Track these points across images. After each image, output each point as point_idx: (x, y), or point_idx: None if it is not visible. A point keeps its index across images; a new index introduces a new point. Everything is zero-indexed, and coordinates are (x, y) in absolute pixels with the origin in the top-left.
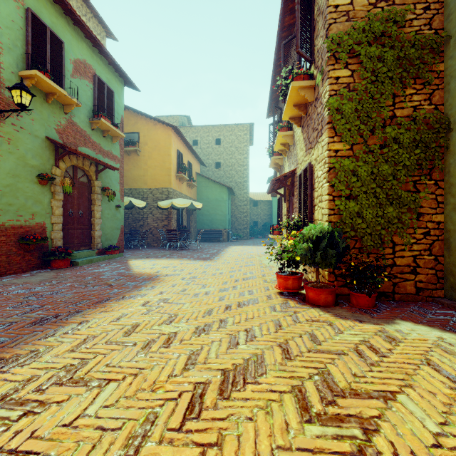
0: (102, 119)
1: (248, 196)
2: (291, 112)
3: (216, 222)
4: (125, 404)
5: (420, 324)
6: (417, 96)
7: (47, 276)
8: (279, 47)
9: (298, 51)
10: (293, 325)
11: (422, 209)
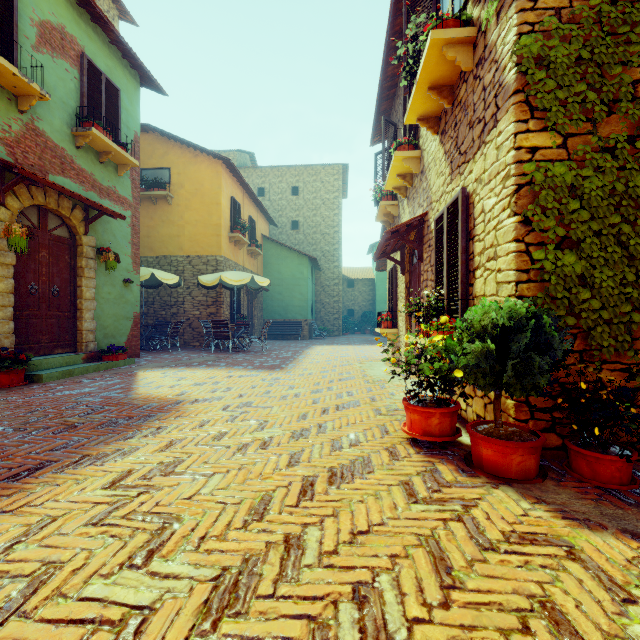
0: (93, 129)
1: (340, 271)
2: (422, 105)
3: (293, 310)
4: None
5: None
6: None
7: None
8: (396, 10)
9: None
10: (483, 565)
11: None
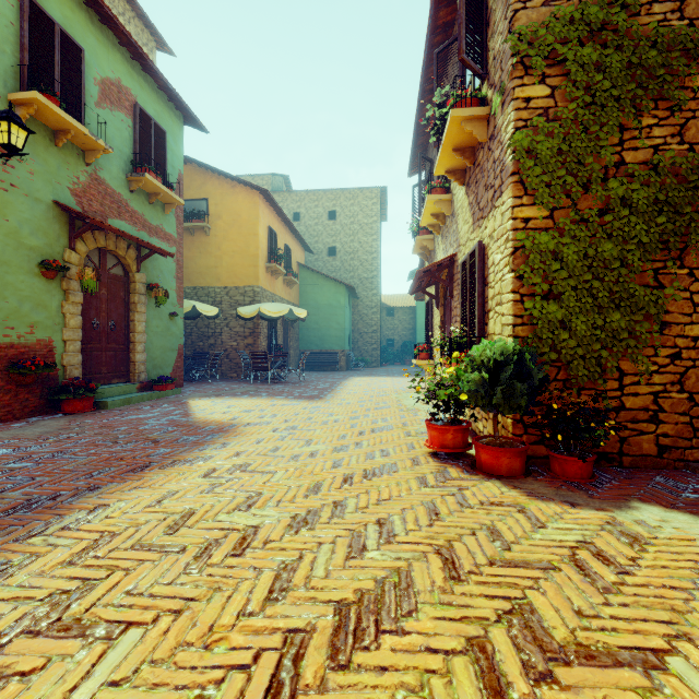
0: (146, 174)
1: (379, 299)
2: (448, 161)
3: (330, 340)
4: (150, 678)
5: (673, 510)
6: (659, 129)
7: (53, 425)
8: (429, 60)
9: (462, 58)
10: (460, 513)
11: (669, 315)
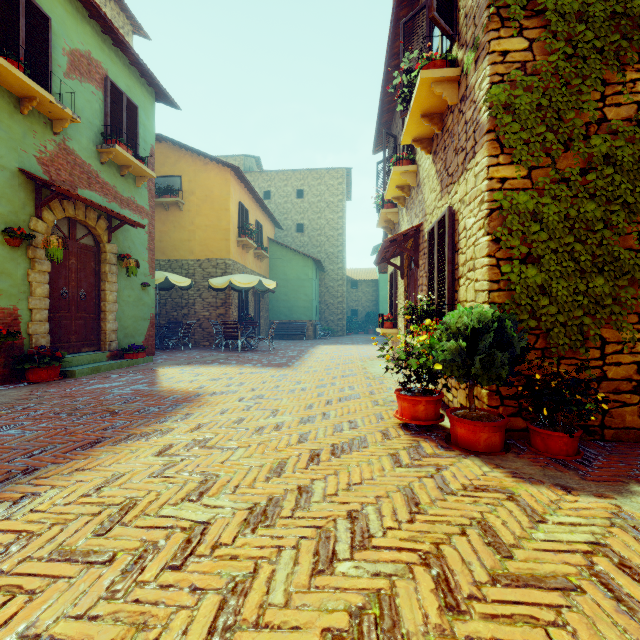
0: (117, 146)
1: (344, 273)
2: (416, 128)
3: (298, 311)
4: None
5: None
6: None
7: (12, 395)
8: (395, 35)
9: (432, 16)
10: (443, 502)
11: None
